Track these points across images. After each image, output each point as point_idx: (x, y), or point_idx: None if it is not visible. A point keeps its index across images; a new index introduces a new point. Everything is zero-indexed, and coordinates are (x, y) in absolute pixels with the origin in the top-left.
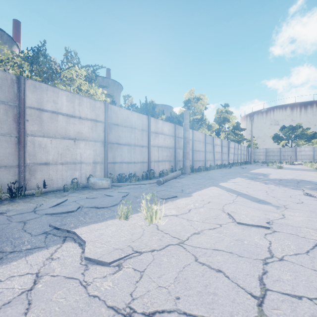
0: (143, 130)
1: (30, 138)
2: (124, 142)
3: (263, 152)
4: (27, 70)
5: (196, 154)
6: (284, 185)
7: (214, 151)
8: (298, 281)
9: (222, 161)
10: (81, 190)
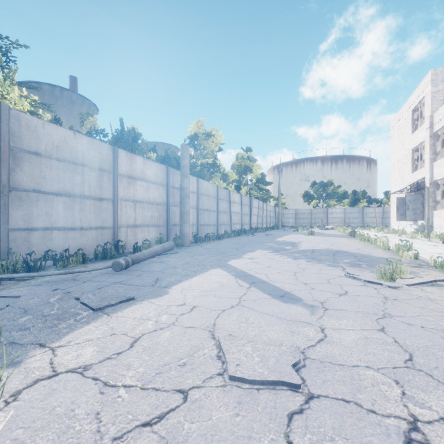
0: (103, 170)
1: None
2: (56, 190)
3: (292, 214)
4: None
5: (203, 215)
6: (318, 261)
7: (230, 212)
8: None
9: (242, 226)
10: None
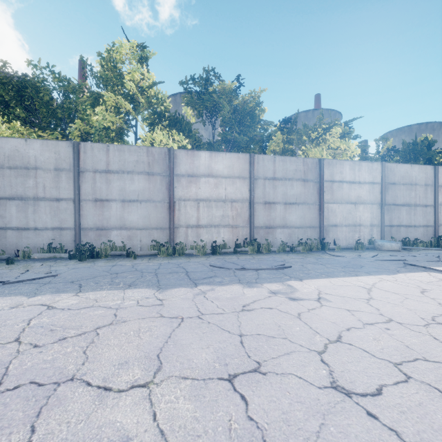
0: (427, 185)
1: (326, 205)
2: (402, 203)
3: None
4: None
5: None
6: None
7: None
8: None
9: None
10: (370, 250)
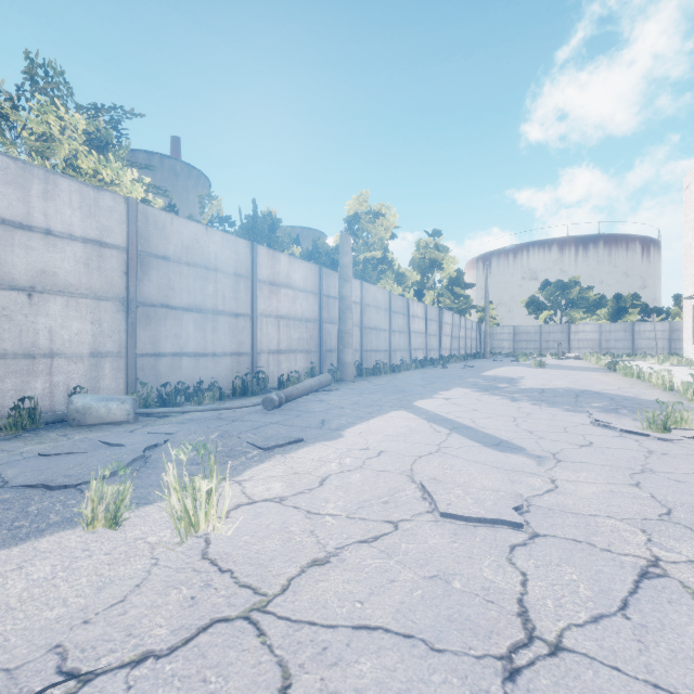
0: (240, 276)
1: None
2: (186, 304)
3: (508, 333)
4: None
5: (370, 336)
6: (550, 404)
7: (409, 331)
8: None
9: (427, 352)
10: (43, 432)
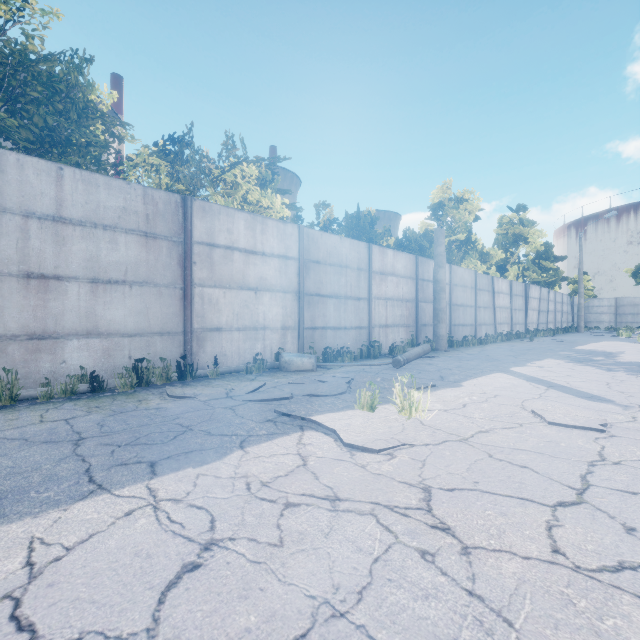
0: (361, 269)
1: (199, 290)
2: (329, 293)
3: (608, 306)
4: (163, 174)
5: (457, 312)
6: None
7: (494, 306)
8: (637, 482)
9: (512, 326)
10: (272, 373)
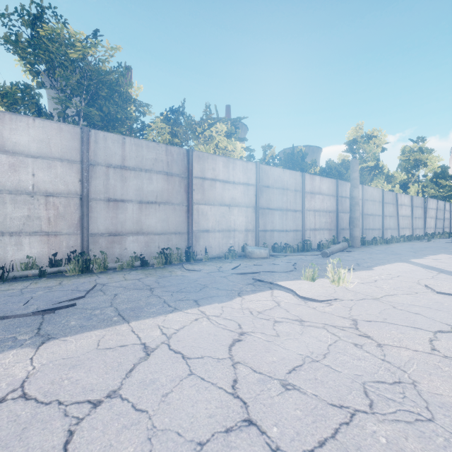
0: (297, 191)
1: (196, 206)
2: (275, 207)
3: None
4: (165, 132)
5: (368, 219)
6: None
7: (398, 215)
8: None
9: (413, 230)
10: (240, 259)
